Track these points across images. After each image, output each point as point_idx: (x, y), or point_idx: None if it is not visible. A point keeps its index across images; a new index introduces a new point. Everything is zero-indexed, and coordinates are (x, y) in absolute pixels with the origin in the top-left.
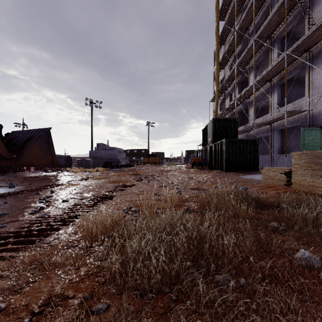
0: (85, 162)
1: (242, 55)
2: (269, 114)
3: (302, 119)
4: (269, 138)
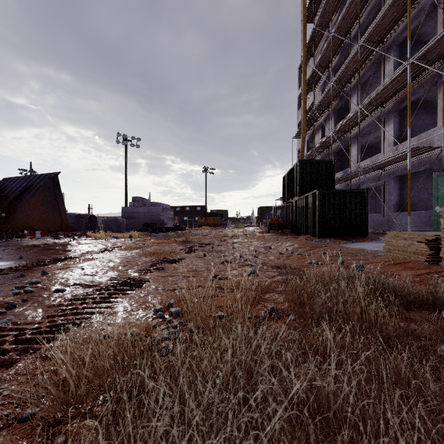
0: (115, 224)
1: (340, 69)
2: (381, 154)
3: (432, 161)
4: (378, 189)
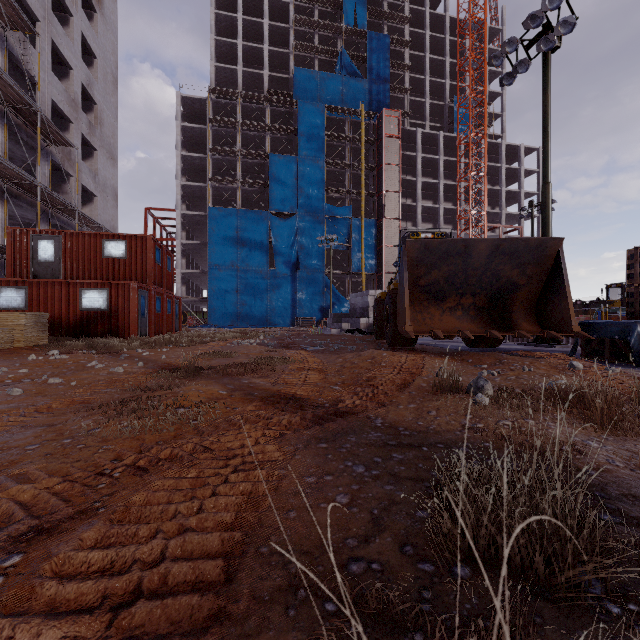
0: None
1: None
2: None
3: None
4: None
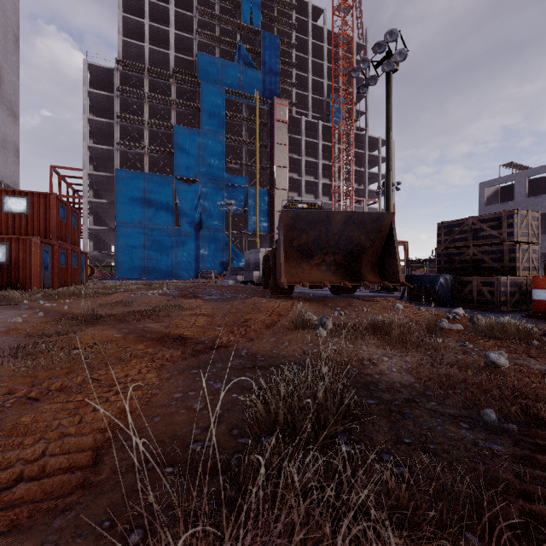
0: None
1: None
2: None
3: None
4: None
